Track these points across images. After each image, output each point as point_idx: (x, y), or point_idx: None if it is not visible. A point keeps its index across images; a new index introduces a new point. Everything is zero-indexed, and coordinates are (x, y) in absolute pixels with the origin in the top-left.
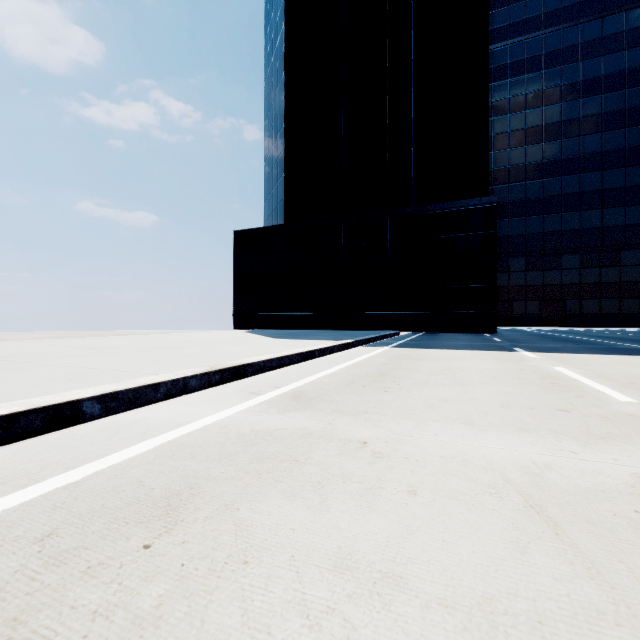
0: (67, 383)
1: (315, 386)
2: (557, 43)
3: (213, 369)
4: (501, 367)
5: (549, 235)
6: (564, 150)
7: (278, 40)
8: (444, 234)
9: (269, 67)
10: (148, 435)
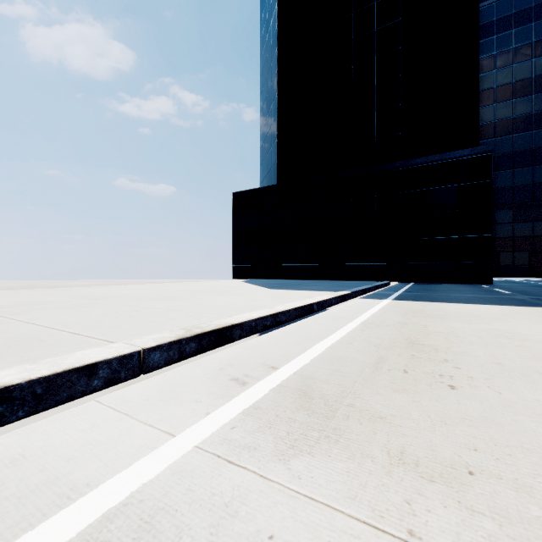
0: None
1: (328, 367)
2: None
3: (187, 335)
4: None
5: (539, 186)
6: None
7: (272, 20)
8: (434, 186)
9: (264, 47)
10: None
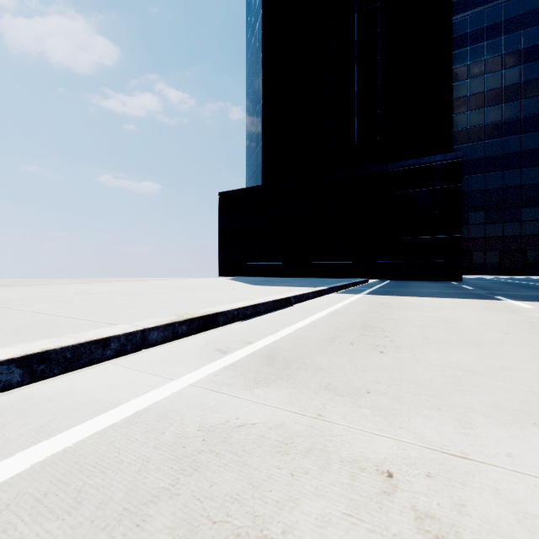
0: (8, 336)
1: (293, 342)
2: (517, 10)
3: (179, 319)
4: (502, 319)
5: (508, 190)
6: (524, 109)
7: (257, 25)
8: (409, 189)
9: (249, 50)
10: (45, 431)
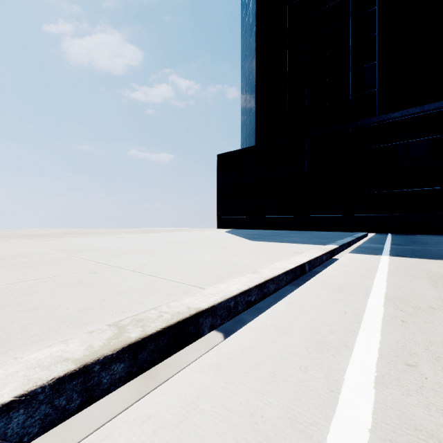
0: None
1: None
2: None
3: (106, 350)
4: None
5: None
6: None
7: (251, 1)
8: (413, 138)
9: (244, 27)
10: None
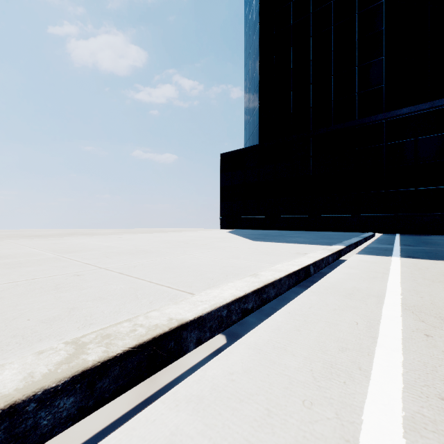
0: None
1: None
2: None
3: (47, 381)
4: None
5: None
6: None
7: None
8: (422, 135)
9: (247, 24)
10: None
